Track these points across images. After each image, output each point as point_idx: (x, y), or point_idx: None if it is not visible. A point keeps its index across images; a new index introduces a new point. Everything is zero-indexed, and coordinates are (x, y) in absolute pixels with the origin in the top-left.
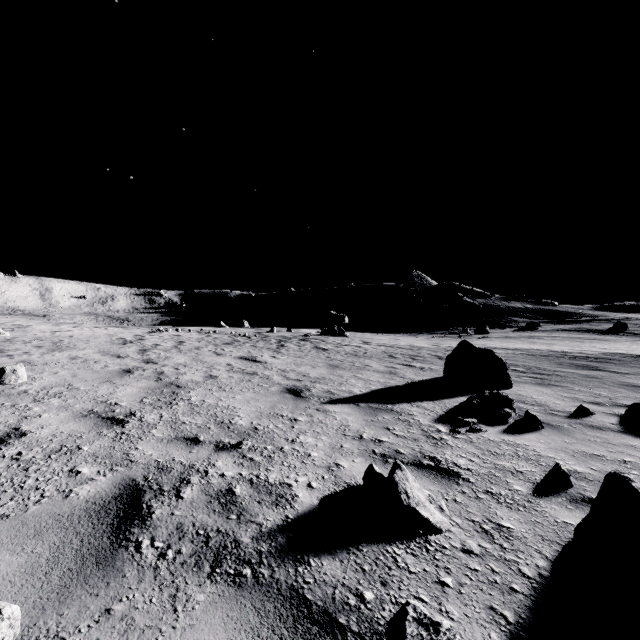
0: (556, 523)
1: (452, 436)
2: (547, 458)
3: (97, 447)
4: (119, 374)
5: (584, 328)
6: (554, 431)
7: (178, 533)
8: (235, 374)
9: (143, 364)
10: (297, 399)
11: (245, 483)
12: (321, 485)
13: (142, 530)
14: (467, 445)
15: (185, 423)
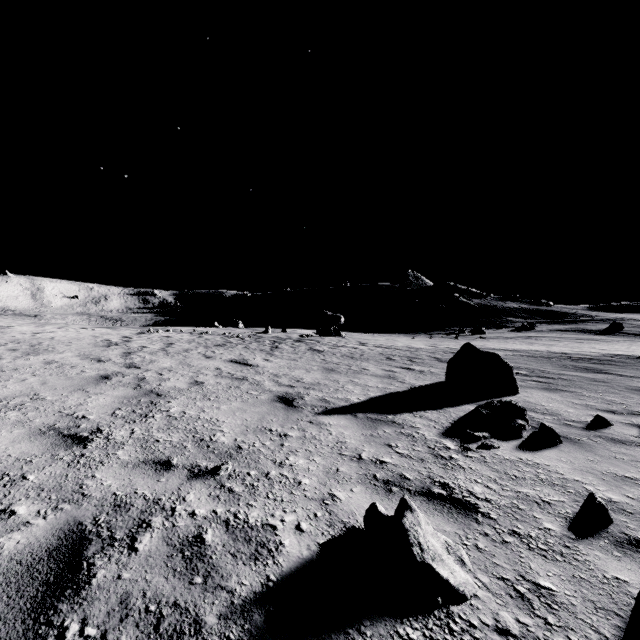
0: (606, 580)
1: (463, 454)
2: (574, 482)
3: (46, 476)
4: (95, 381)
5: (580, 328)
6: (574, 446)
7: (120, 610)
8: (223, 380)
9: (124, 369)
10: (289, 409)
11: (219, 525)
12: (313, 527)
13: (73, 606)
14: (481, 466)
15: (158, 441)
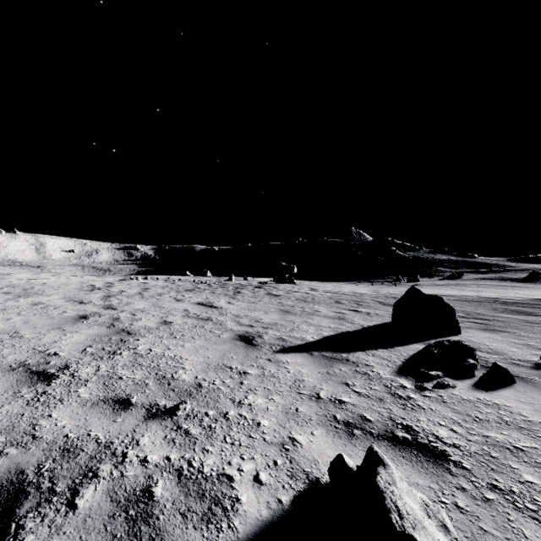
0: None
1: (420, 394)
2: (540, 426)
3: (2, 415)
4: (73, 320)
5: (503, 277)
6: (528, 386)
7: None
8: (190, 320)
9: (102, 310)
10: (248, 347)
11: (171, 476)
12: (272, 478)
13: None
14: (441, 407)
15: (121, 378)
